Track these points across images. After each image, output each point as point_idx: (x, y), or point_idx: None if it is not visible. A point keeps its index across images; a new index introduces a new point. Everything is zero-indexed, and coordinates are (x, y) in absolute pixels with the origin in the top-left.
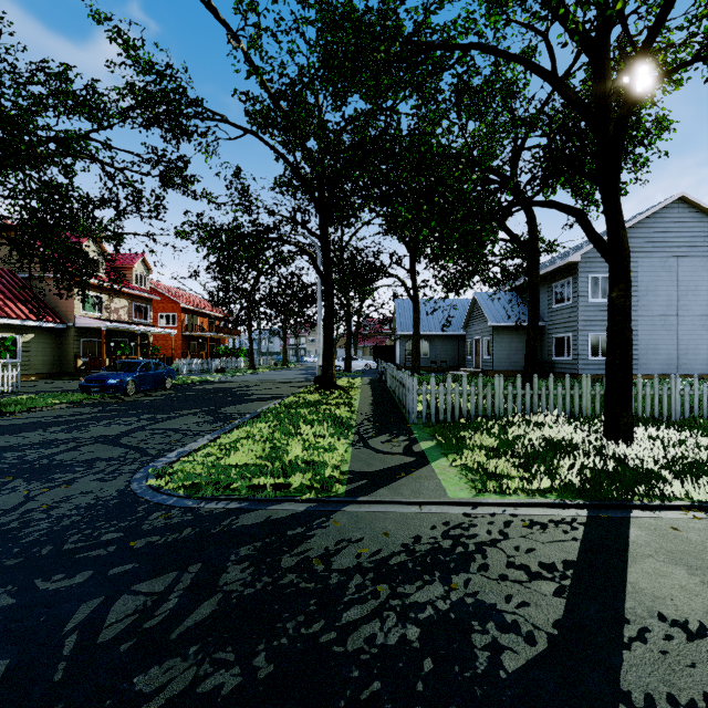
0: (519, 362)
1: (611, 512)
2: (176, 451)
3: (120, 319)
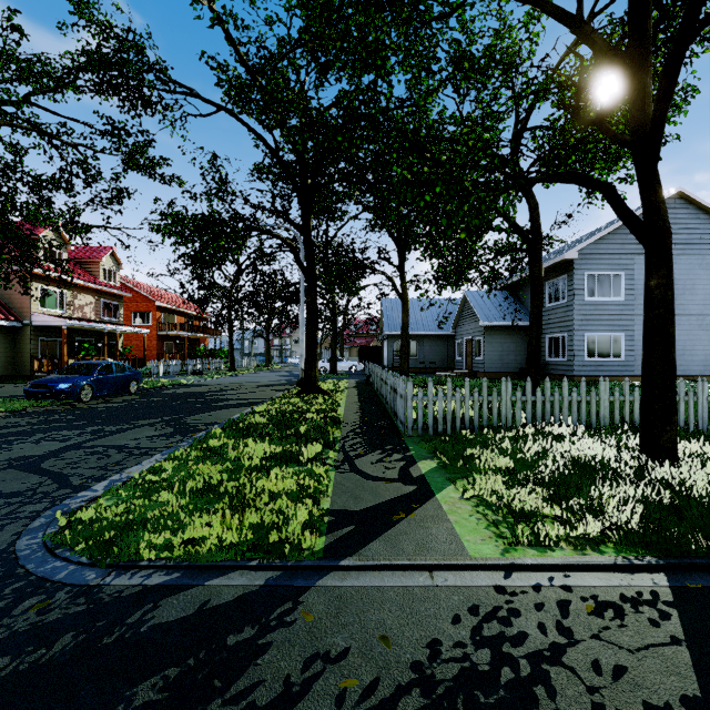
0: (511, 363)
1: (699, 578)
2: (108, 480)
3: (85, 317)
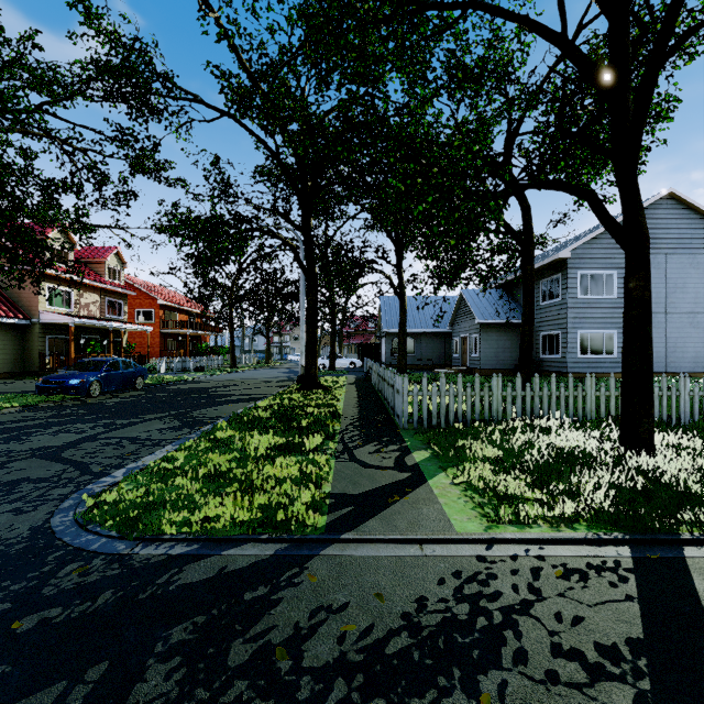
0: (507, 360)
1: (659, 550)
2: (125, 468)
3: (90, 315)
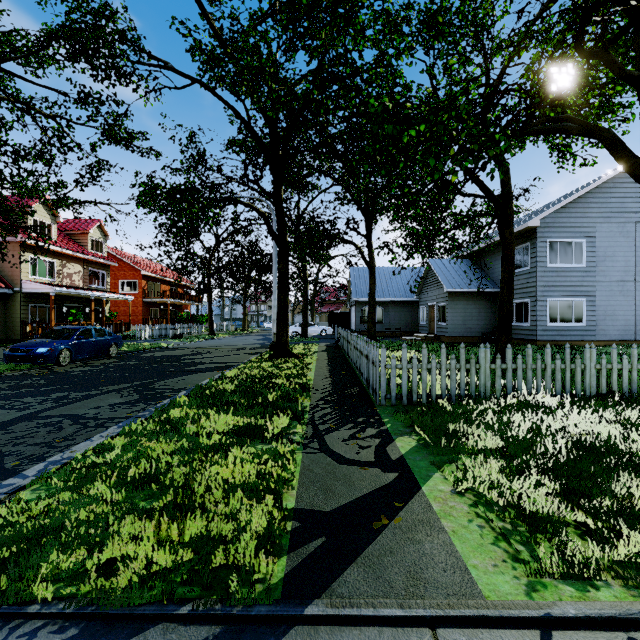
0: (474, 328)
1: None
2: (45, 462)
3: (73, 284)
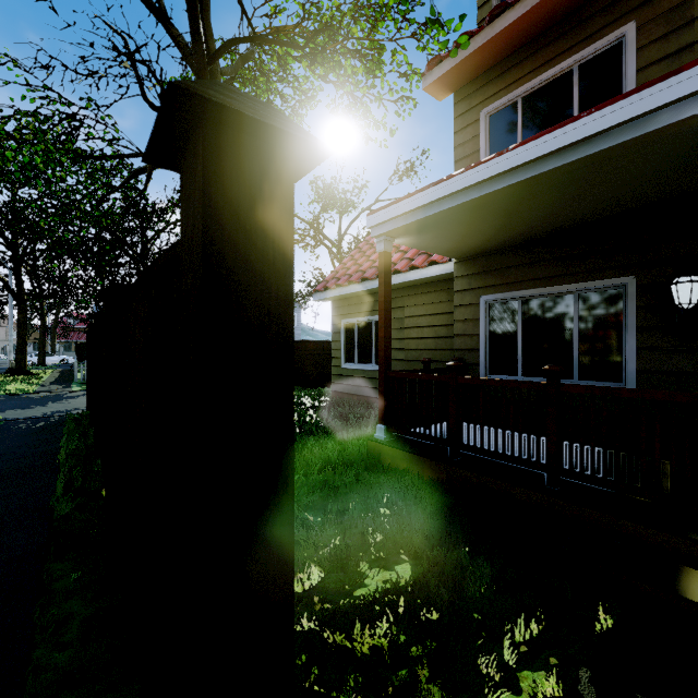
0: None
1: None
2: None
3: None
